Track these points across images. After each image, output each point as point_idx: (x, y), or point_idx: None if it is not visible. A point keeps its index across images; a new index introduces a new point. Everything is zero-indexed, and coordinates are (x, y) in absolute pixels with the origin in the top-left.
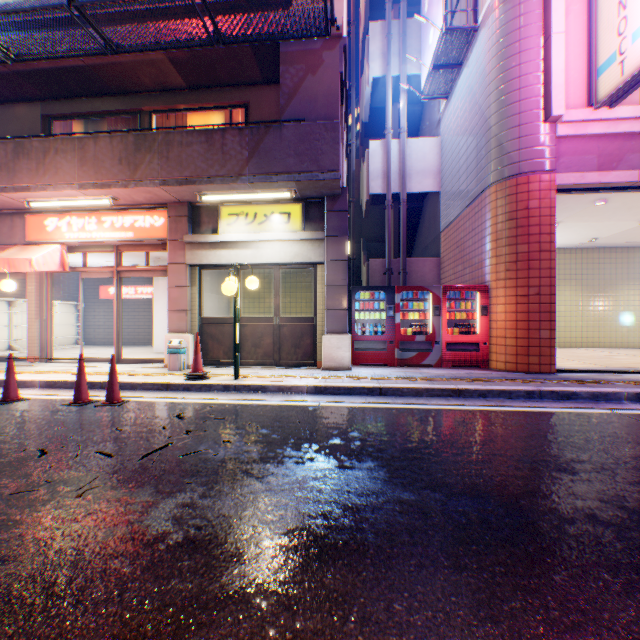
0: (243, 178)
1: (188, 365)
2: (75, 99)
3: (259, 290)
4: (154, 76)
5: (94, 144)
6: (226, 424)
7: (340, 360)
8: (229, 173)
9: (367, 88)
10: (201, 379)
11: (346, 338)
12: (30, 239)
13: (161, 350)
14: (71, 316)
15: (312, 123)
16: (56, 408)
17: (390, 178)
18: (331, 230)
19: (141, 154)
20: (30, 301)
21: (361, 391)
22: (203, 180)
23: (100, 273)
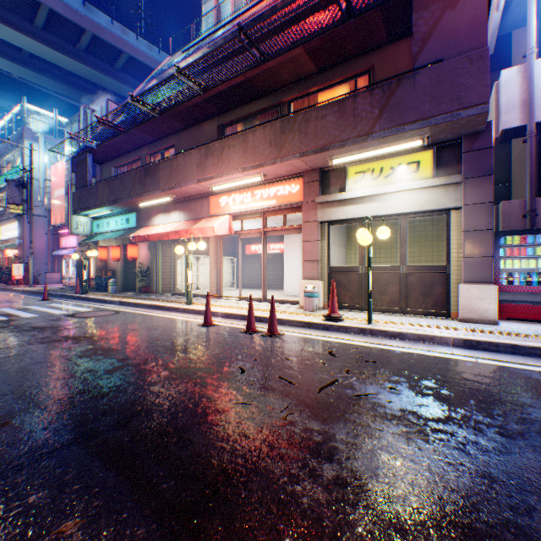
0: (373, 135)
1: (318, 307)
2: (236, 108)
3: (374, 241)
4: (291, 71)
5: (252, 136)
6: (380, 368)
7: (481, 312)
8: (359, 134)
9: (495, 15)
10: (336, 321)
11: (490, 288)
12: (211, 213)
13: (289, 293)
14: (228, 267)
15: (451, 60)
16: (236, 334)
17: (532, 105)
18: (469, 171)
19: (284, 135)
20: (210, 256)
21: (530, 351)
22: (335, 145)
23: (252, 234)
